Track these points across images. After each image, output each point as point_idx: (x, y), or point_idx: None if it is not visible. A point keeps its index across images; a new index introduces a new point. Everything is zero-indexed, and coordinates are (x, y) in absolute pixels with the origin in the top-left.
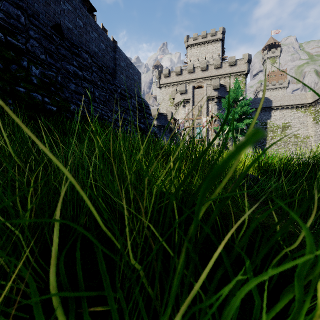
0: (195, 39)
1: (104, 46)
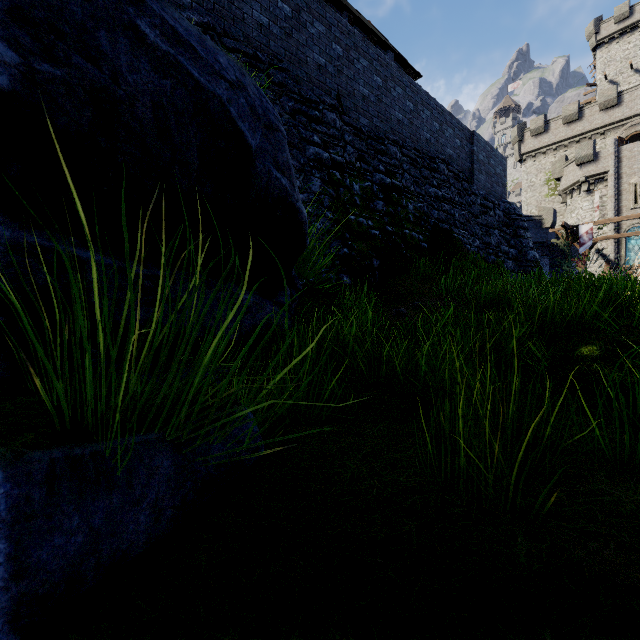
0: (622, 19)
1: (459, 142)
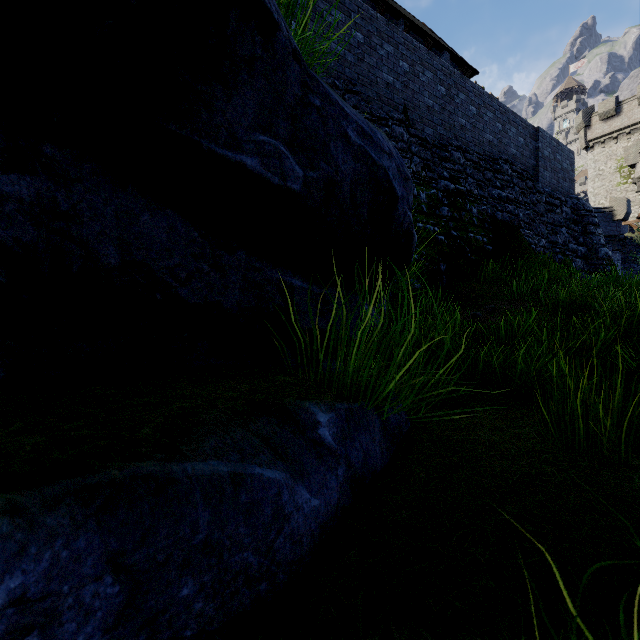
0: None
1: (523, 140)
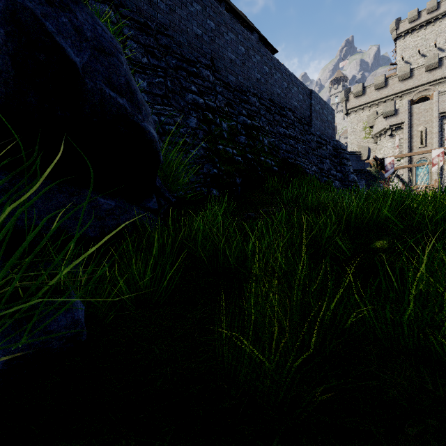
0: (413, 20)
1: (302, 97)
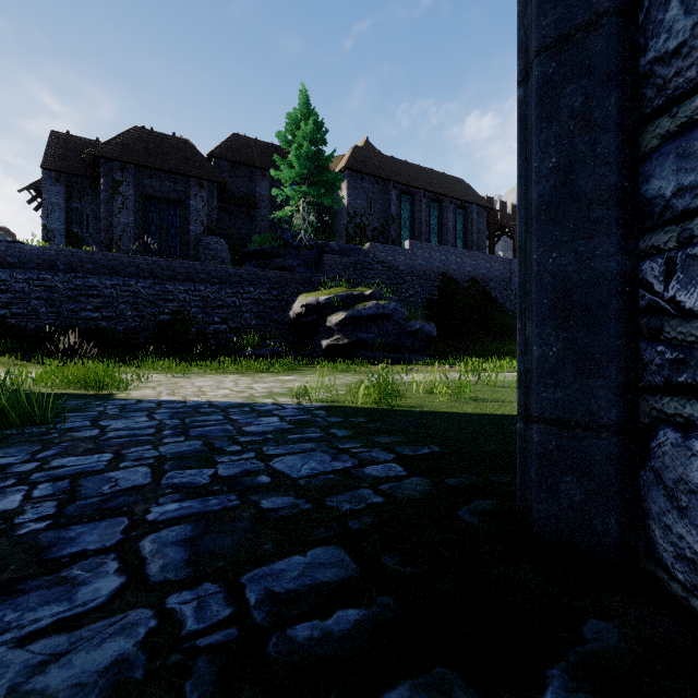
0: None
1: (502, 267)
